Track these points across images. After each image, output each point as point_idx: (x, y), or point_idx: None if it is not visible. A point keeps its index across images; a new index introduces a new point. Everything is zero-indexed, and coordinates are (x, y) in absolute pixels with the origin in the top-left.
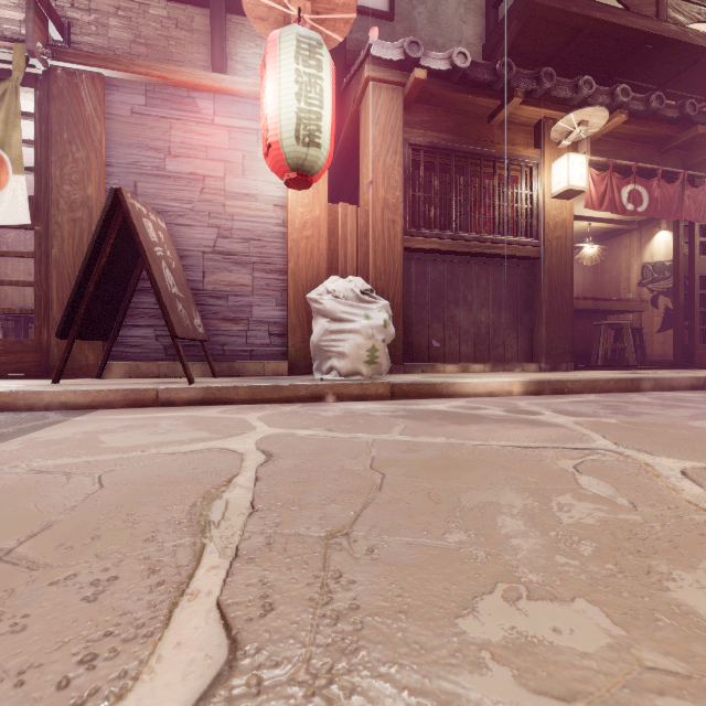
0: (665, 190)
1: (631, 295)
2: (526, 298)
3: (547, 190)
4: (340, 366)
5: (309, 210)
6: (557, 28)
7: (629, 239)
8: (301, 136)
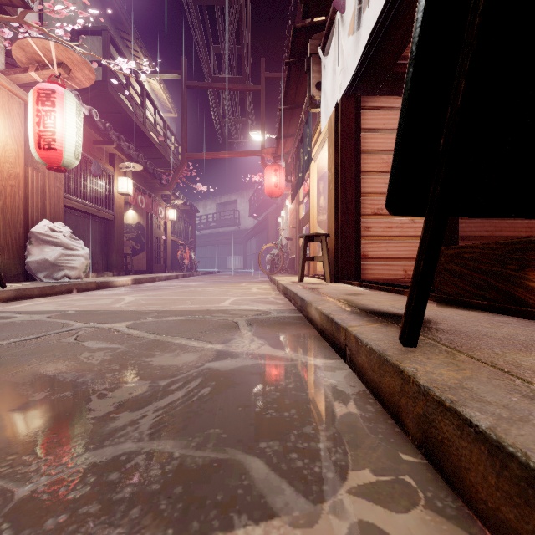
0: (149, 200)
1: None
2: (106, 239)
3: (117, 189)
4: (72, 274)
5: (13, 167)
6: (112, 105)
7: None
8: (76, 154)
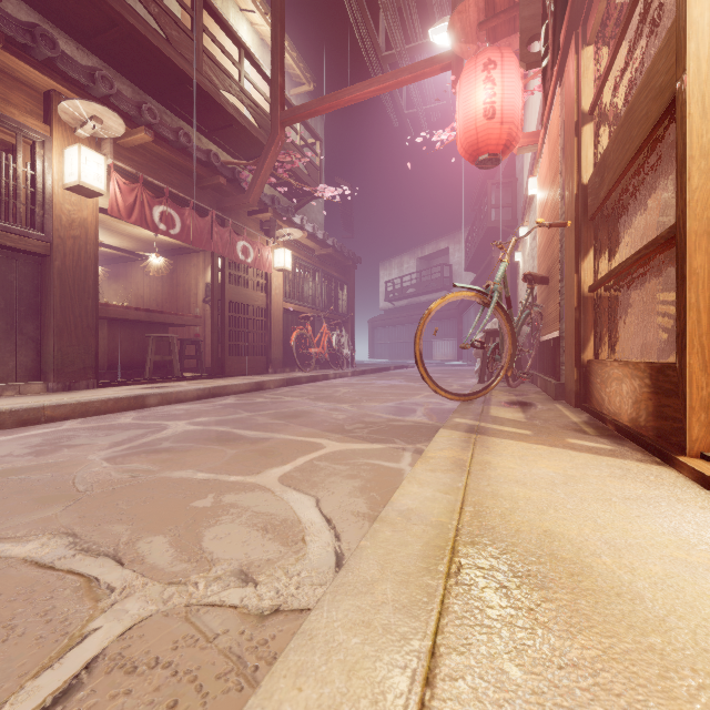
0: (197, 221)
1: (199, 309)
2: (32, 302)
3: (59, 178)
4: None
5: None
6: (87, 2)
7: (197, 259)
8: None
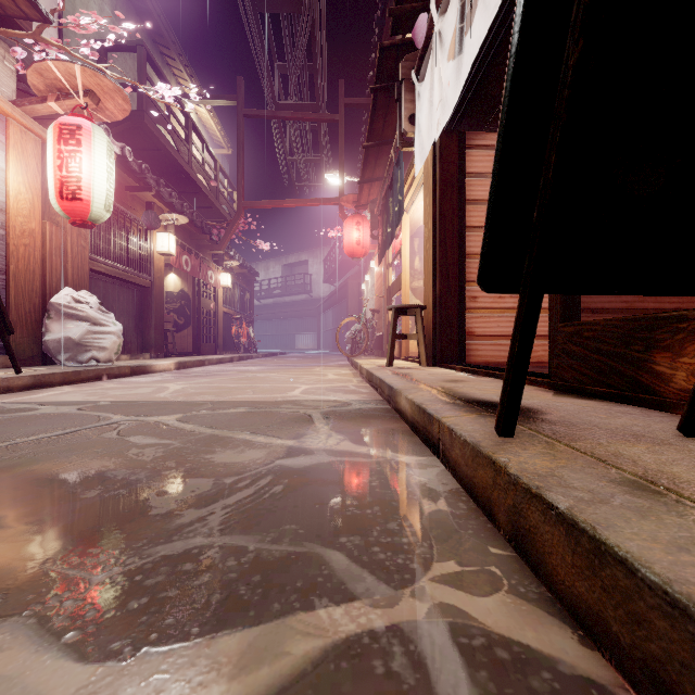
0: (196, 262)
1: None
2: (141, 312)
3: (155, 247)
4: (101, 356)
5: (27, 221)
6: (149, 140)
7: None
8: (107, 205)
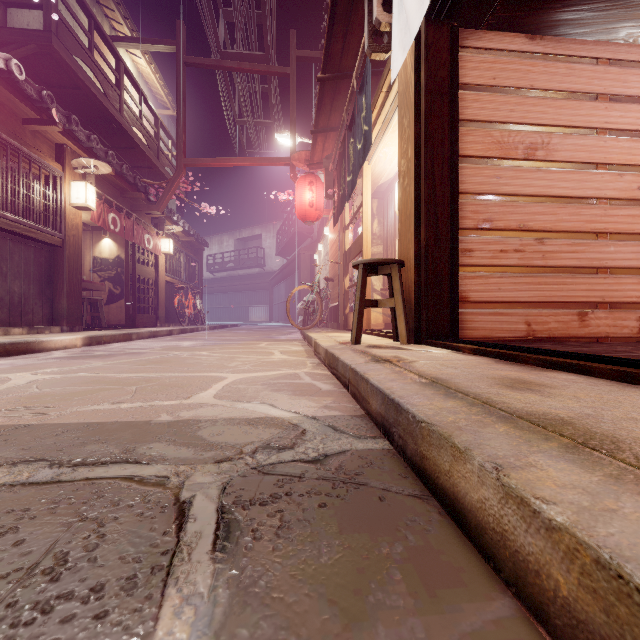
0: (127, 222)
1: (86, 277)
2: (49, 275)
3: (68, 199)
4: None
5: None
6: (65, 74)
7: (84, 236)
8: None
